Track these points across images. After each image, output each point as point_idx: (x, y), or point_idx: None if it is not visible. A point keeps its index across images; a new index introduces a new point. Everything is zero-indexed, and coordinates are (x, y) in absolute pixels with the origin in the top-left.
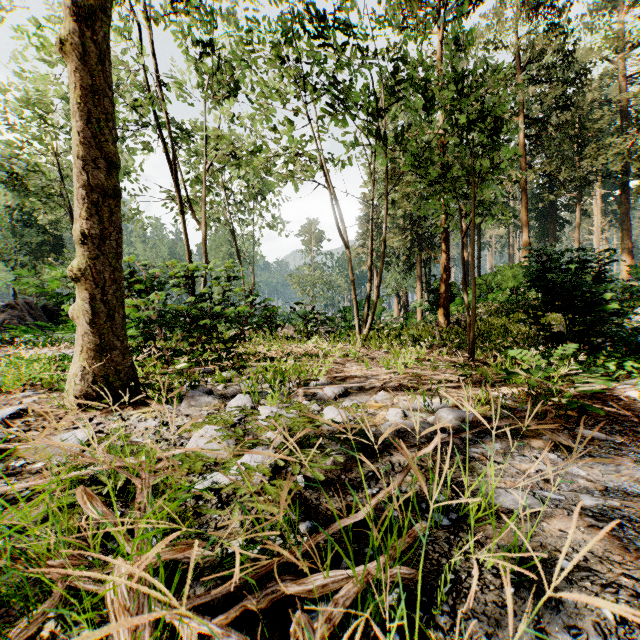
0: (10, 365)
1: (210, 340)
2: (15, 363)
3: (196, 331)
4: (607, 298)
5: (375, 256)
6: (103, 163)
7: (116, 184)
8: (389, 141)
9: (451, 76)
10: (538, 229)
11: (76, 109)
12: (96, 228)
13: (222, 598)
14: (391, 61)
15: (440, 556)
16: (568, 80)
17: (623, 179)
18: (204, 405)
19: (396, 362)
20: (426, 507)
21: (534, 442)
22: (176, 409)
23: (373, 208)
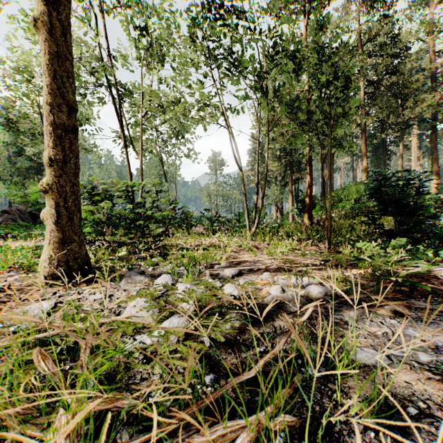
0: (1, 253)
1: (144, 235)
2: (4, 252)
3: (133, 229)
4: (425, 205)
5: (260, 177)
6: (65, 108)
7: (74, 123)
8: (270, 96)
9: (314, 48)
10: (373, 158)
11: (45, 68)
12: (60, 154)
13: (142, 441)
14: (271, 39)
15: (314, 404)
16: (395, 54)
17: (433, 123)
18: (138, 282)
19: (275, 251)
20: (301, 362)
21: (379, 310)
22: (117, 285)
23: (259, 143)
